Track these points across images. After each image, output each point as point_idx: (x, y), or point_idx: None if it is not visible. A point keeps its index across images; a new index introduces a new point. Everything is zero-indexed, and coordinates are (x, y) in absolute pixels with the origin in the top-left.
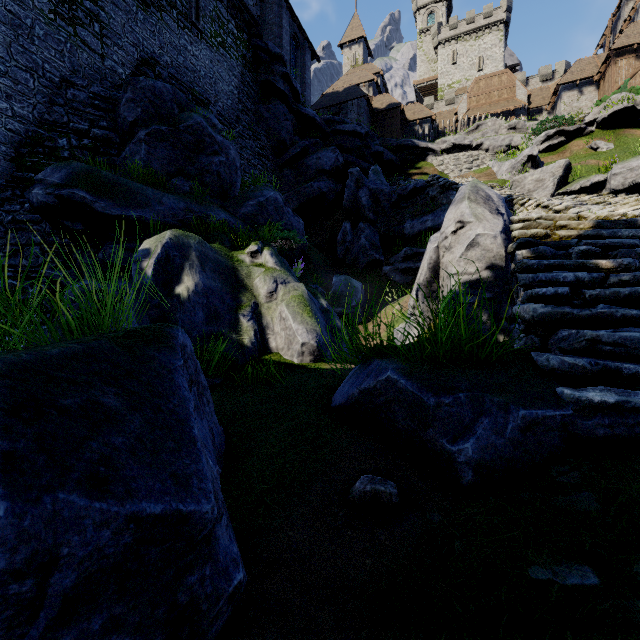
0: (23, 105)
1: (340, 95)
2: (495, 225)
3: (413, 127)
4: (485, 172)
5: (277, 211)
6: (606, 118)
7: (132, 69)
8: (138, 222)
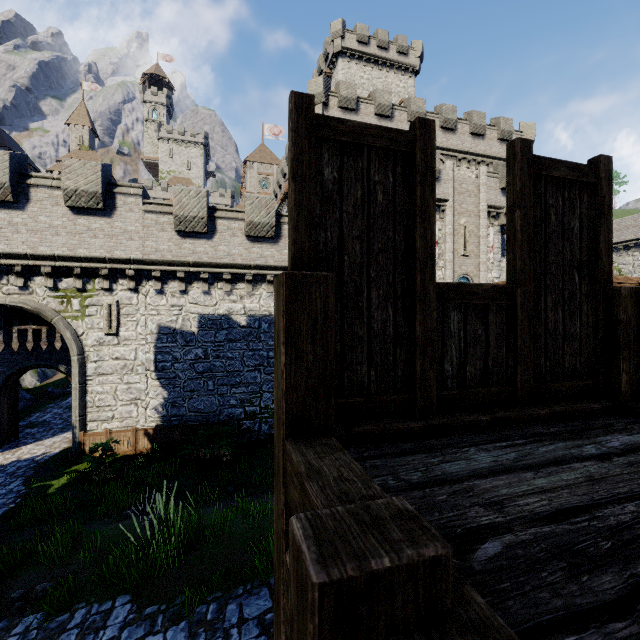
0: None
1: None
2: None
3: None
4: None
5: None
6: None
7: None
8: None
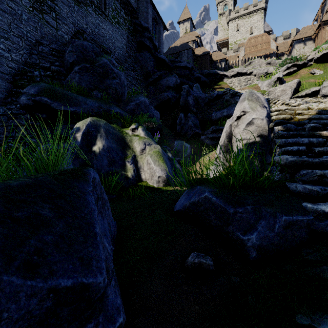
0: (16, 54)
1: (178, 48)
2: (262, 113)
3: (216, 64)
4: (254, 86)
5: (146, 108)
6: (319, 57)
7: (72, 35)
8: (74, 113)
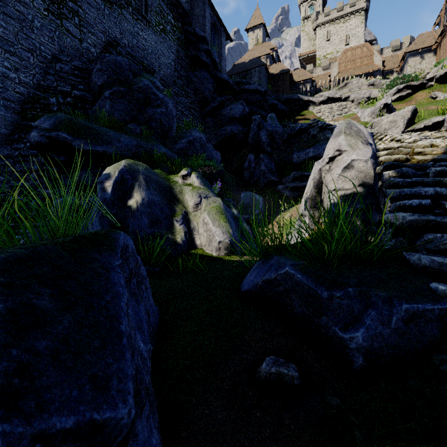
0: (26, 75)
1: (246, 65)
2: (366, 152)
3: (298, 86)
4: (352, 117)
5: (202, 146)
6: (443, 75)
7: (101, 49)
8: (103, 155)
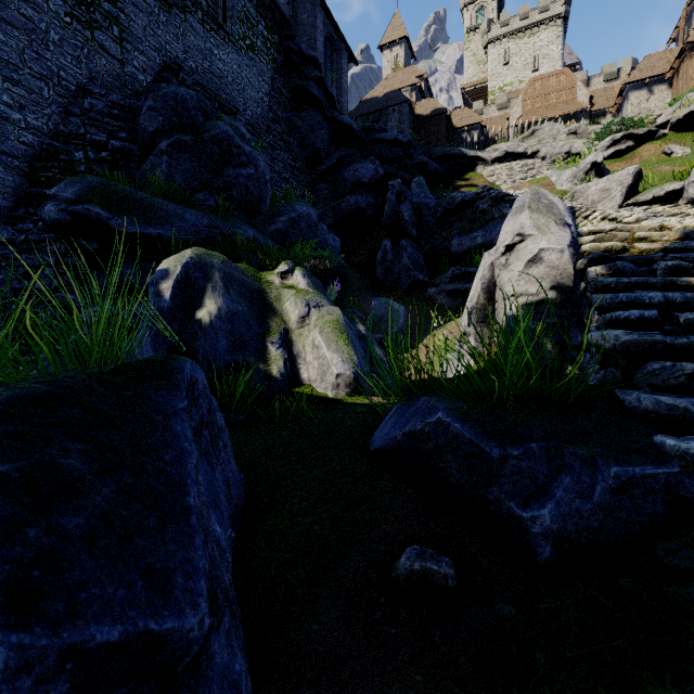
0: (37, 116)
1: (380, 101)
2: (561, 238)
3: (460, 135)
4: (542, 182)
5: (310, 228)
6: (681, 119)
7: (154, 75)
8: (158, 240)
